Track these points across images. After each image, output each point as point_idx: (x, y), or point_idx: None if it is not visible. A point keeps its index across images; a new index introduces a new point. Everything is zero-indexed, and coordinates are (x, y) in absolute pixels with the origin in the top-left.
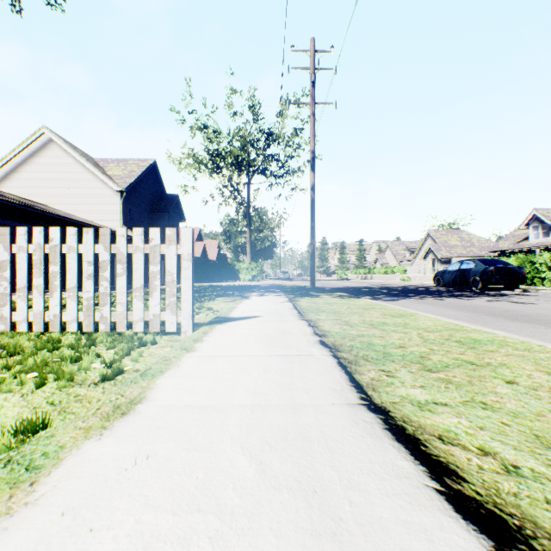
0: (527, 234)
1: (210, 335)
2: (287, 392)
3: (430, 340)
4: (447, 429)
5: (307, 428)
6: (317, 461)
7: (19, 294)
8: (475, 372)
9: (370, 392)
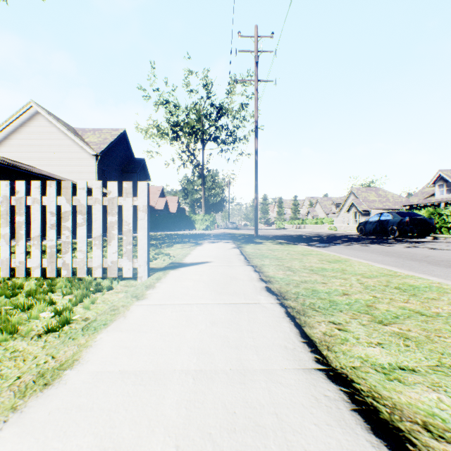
0: (433, 191)
1: (163, 281)
2: (235, 351)
3: (371, 286)
4: (429, 411)
5: (259, 409)
6: None
7: None
8: (429, 324)
9: (325, 351)
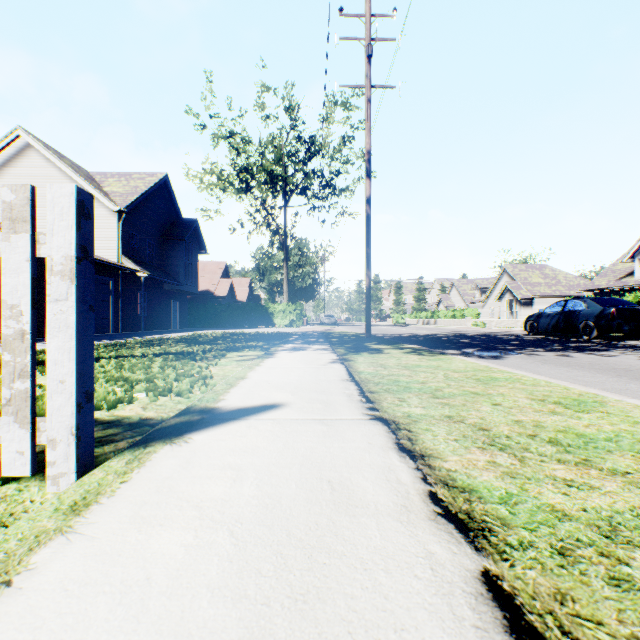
0: (631, 269)
1: (84, 521)
2: None
3: None
4: None
5: None
6: None
7: None
8: None
9: None
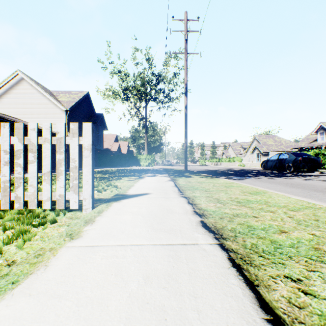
0: (316, 137)
1: (103, 214)
2: None
3: (302, 221)
4: None
5: None
6: None
7: None
8: None
9: None
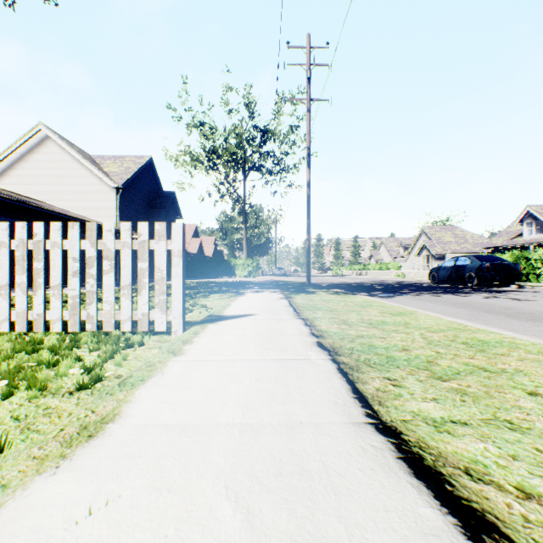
0: (520, 231)
1: (201, 335)
2: (282, 406)
3: (435, 341)
4: (473, 458)
5: (306, 457)
6: (319, 509)
7: (1, 292)
8: (491, 380)
9: (377, 406)
